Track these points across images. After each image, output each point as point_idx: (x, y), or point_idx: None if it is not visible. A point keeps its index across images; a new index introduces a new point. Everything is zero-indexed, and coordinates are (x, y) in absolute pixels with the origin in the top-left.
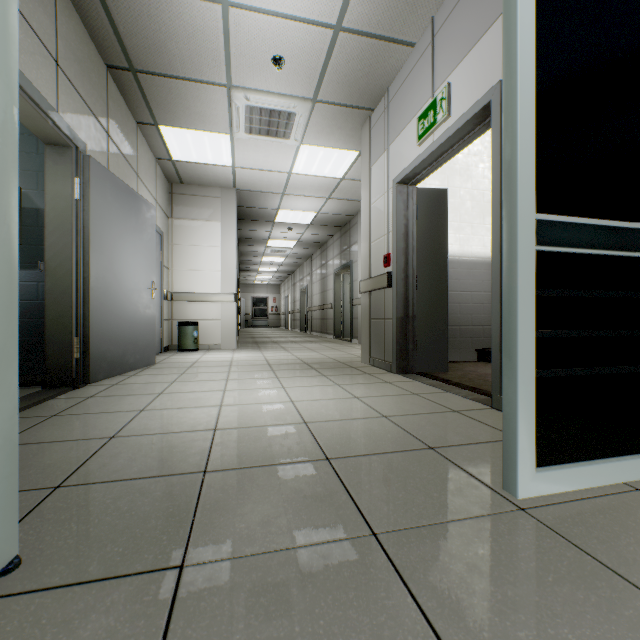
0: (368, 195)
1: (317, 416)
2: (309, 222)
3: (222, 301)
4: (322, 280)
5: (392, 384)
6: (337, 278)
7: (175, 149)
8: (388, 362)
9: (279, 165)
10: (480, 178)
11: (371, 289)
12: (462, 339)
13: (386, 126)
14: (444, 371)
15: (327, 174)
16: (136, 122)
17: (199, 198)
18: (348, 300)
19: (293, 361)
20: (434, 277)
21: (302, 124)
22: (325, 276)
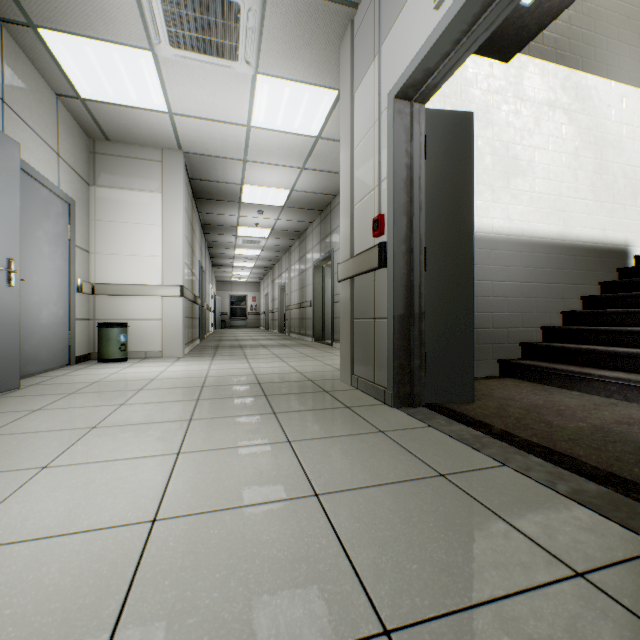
0: (349, 136)
1: (163, 639)
2: (282, 203)
3: (163, 295)
4: (301, 275)
5: (390, 438)
6: (317, 271)
7: (78, 77)
8: (380, 386)
9: (232, 112)
10: (503, 125)
11: (354, 273)
12: (480, 346)
13: (376, 17)
14: (468, 400)
15: (298, 129)
16: None
17: (132, 161)
18: (330, 297)
19: (243, 379)
20: (452, 252)
21: (252, 30)
22: (304, 270)
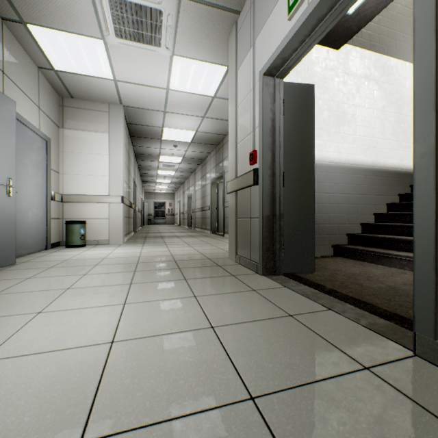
0: (234, 98)
1: (123, 403)
2: (190, 140)
3: (110, 202)
4: (202, 188)
5: (259, 294)
6: (213, 186)
7: (53, 56)
8: (254, 262)
9: (156, 80)
10: (336, 91)
11: (237, 188)
12: (320, 236)
13: (252, 22)
14: (311, 271)
15: (200, 91)
16: (0, 18)
17: (89, 111)
18: (222, 203)
19: (164, 258)
20: (301, 174)
21: (170, 27)
22: (204, 185)
